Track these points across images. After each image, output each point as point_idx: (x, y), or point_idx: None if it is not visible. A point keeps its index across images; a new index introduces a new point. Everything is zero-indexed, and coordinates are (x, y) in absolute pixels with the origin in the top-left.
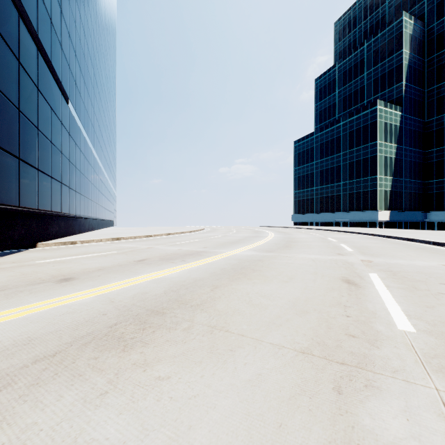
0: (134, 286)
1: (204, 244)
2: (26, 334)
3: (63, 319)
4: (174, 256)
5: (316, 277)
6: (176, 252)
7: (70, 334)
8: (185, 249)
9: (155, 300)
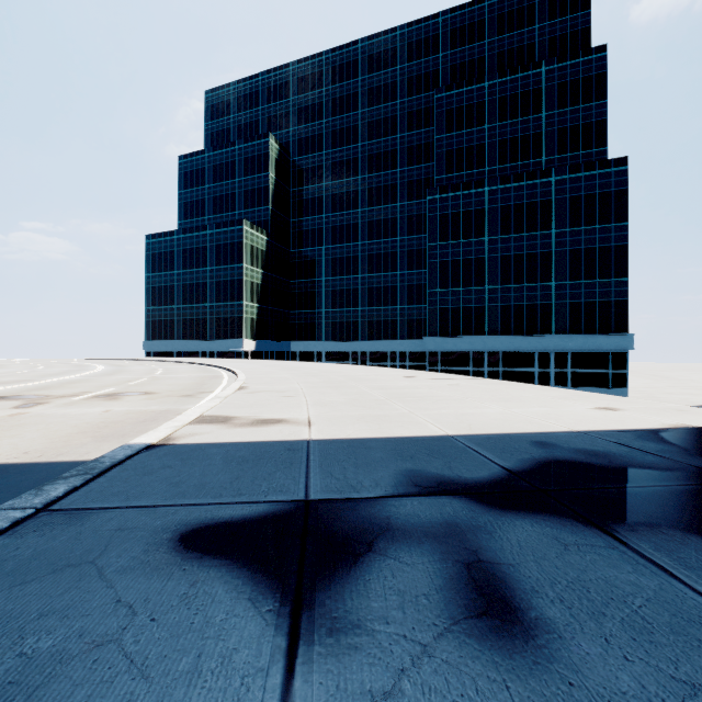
0: (15, 388)
1: (21, 377)
2: (2, 392)
3: (6, 391)
4: (8, 382)
5: (116, 381)
6: (3, 381)
7: (19, 391)
8: (8, 380)
9: (37, 388)
